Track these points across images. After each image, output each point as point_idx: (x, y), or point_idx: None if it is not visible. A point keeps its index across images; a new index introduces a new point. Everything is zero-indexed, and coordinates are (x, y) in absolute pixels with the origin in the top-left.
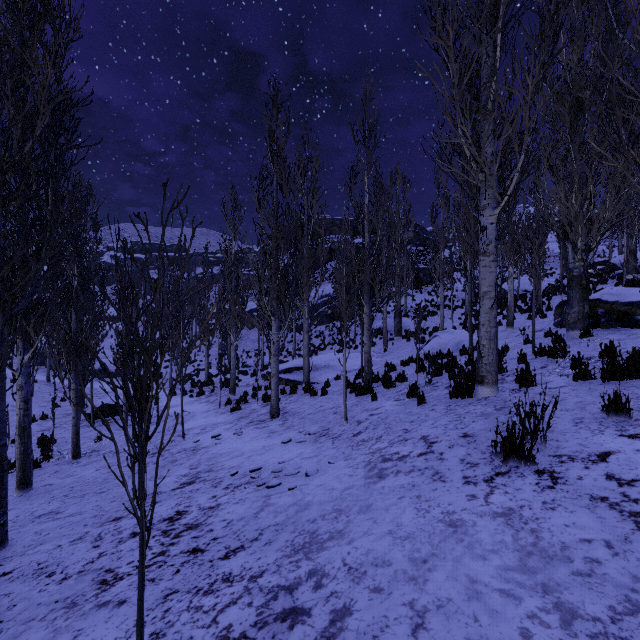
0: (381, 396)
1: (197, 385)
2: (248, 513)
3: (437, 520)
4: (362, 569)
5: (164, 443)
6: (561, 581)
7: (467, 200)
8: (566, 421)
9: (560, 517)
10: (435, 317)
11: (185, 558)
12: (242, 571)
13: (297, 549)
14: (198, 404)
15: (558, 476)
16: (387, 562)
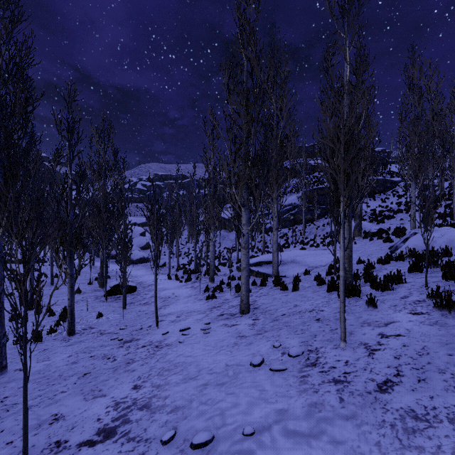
0: (378, 302)
1: (187, 272)
2: None
3: None
4: None
5: (142, 328)
6: None
7: None
8: None
9: None
10: (392, 220)
11: None
12: None
13: None
14: (184, 289)
15: None
16: None
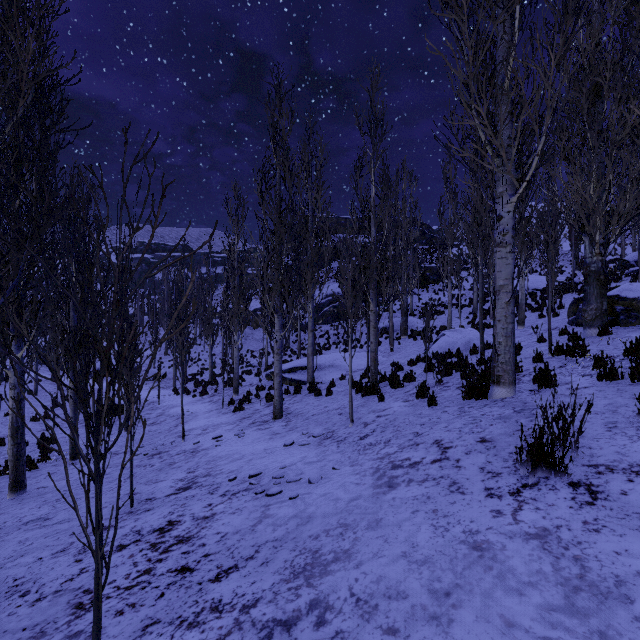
0: (388, 397)
1: (201, 385)
2: (244, 525)
3: (459, 541)
4: (373, 602)
5: (164, 444)
6: (623, 629)
7: (481, 188)
8: (597, 425)
9: (608, 542)
10: (442, 316)
11: (172, 578)
12: (233, 598)
13: (297, 572)
14: (201, 404)
15: (597, 490)
16: (402, 593)
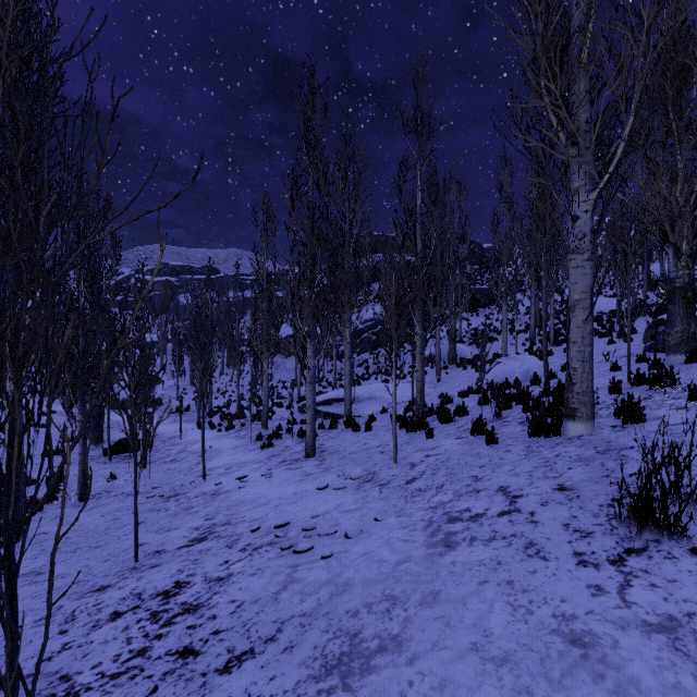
0: (438, 433)
1: (227, 418)
2: (266, 592)
3: (549, 630)
4: None
5: (183, 484)
6: None
7: (551, 185)
8: None
9: None
10: (494, 343)
11: (170, 665)
12: None
13: (330, 665)
14: (226, 439)
15: None
16: None
